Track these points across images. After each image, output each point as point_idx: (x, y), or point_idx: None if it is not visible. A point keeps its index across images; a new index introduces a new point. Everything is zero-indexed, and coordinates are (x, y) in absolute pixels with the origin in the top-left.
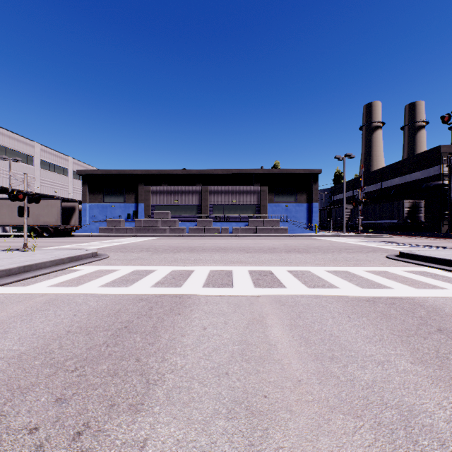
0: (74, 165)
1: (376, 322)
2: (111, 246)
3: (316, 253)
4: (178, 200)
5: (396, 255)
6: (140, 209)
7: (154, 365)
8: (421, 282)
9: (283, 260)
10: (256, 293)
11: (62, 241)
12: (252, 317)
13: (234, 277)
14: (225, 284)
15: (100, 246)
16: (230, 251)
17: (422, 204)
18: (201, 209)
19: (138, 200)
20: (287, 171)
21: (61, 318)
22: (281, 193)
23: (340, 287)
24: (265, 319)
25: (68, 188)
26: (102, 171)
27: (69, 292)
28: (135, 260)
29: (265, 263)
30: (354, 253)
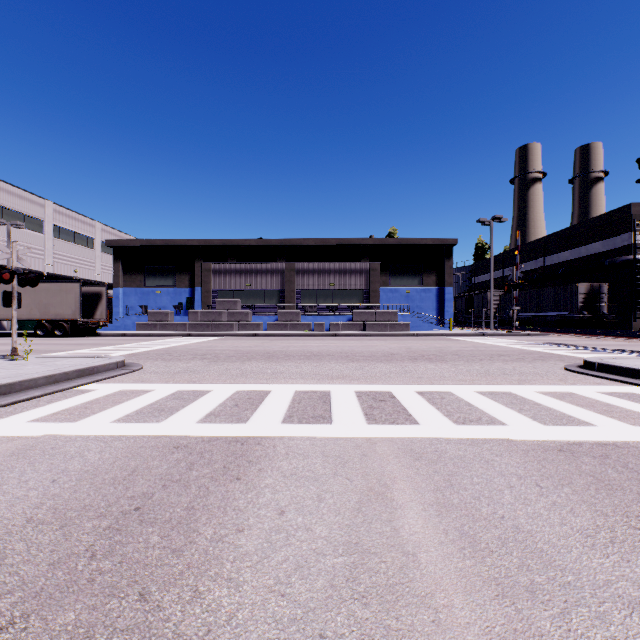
0: (103, 233)
1: (591, 497)
2: (149, 351)
3: (455, 361)
4: (251, 284)
5: (579, 365)
6: (196, 296)
7: (173, 611)
8: (635, 412)
9: (408, 374)
10: (371, 434)
11: (80, 342)
12: (367, 486)
13: (334, 403)
14: (319, 416)
15: (134, 350)
16: (327, 359)
17: (605, 289)
18: (285, 296)
19: (193, 284)
20: (408, 241)
21: (28, 487)
22: (399, 274)
23: (508, 423)
24: (389, 490)
25: (93, 266)
26: (141, 242)
27: (60, 433)
28: (182, 373)
29: (380, 378)
30: (514, 363)
